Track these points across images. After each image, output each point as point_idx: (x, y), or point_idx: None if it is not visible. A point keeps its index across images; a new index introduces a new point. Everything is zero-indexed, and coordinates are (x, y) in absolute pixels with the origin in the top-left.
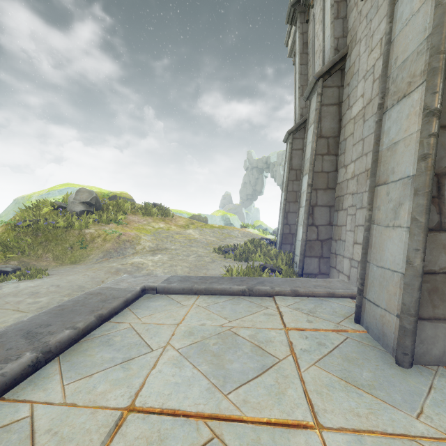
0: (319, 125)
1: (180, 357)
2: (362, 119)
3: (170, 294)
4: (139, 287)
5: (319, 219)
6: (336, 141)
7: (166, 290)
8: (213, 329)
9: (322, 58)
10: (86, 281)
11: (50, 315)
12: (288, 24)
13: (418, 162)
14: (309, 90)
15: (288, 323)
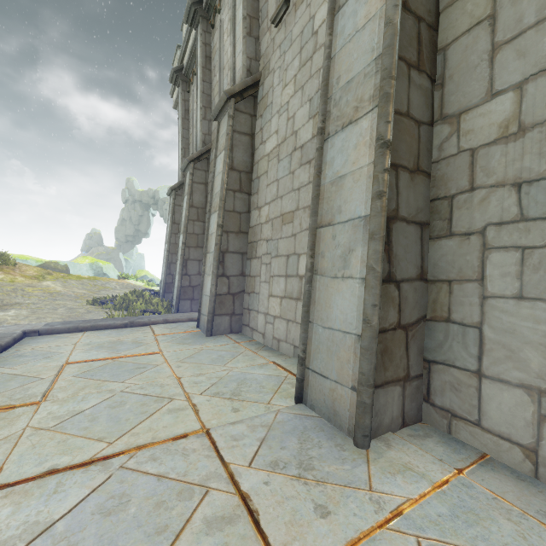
0: (191, 197)
1: (86, 351)
2: None
3: (55, 334)
4: (19, 331)
5: (191, 270)
6: (204, 212)
7: (51, 332)
8: (105, 341)
9: None
10: None
11: None
12: (172, 83)
13: (215, 246)
14: (185, 166)
15: (157, 333)
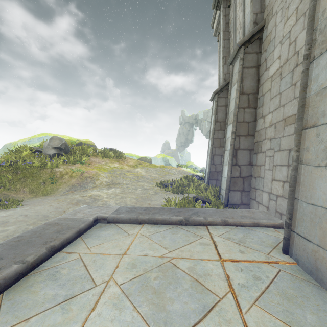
0: (241, 84)
1: (121, 295)
2: (279, 77)
3: (118, 223)
4: (92, 217)
5: (241, 160)
6: (255, 97)
7: (116, 220)
8: (154, 261)
9: (241, 33)
10: (50, 211)
11: (6, 247)
12: (214, 9)
13: None
14: (233, 57)
15: (222, 254)
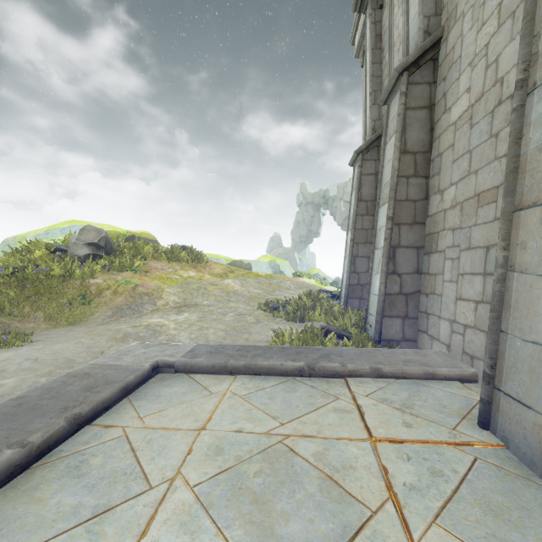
0: (403, 136)
1: (194, 507)
2: (468, 123)
3: (194, 373)
4: (148, 363)
5: (403, 266)
6: (427, 158)
7: (189, 368)
8: (255, 442)
9: (403, 50)
10: (78, 353)
11: None
12: (356, 11)
13: None
14: (388, 90)
15: (374, 429)
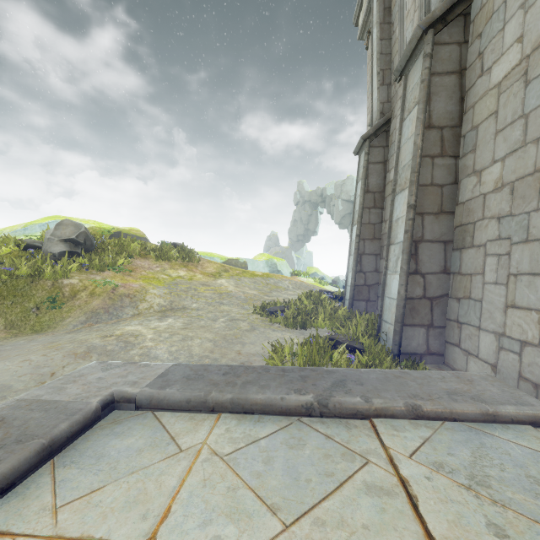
0: (427, 108)
1: None
2: (522, 80)
3: (162, 410)
4: (97, 399)
5: (427, 264)
6: (456, 134)
7: (155, 403)
8: None
9: (419, 18)
10: (19, 375)
11: None
12: None
13: None
14: (407, 55)
15: None
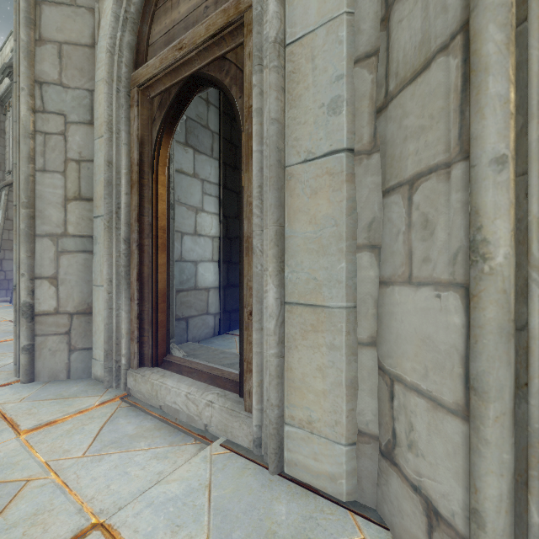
0: (7, 212)
1: None
2: None
3: None
4: None
5: (7, 267)
6: None
7: None
8: None
9: None
10: None
11: None
12: None
13: None
14: (0, 187)
15: None
